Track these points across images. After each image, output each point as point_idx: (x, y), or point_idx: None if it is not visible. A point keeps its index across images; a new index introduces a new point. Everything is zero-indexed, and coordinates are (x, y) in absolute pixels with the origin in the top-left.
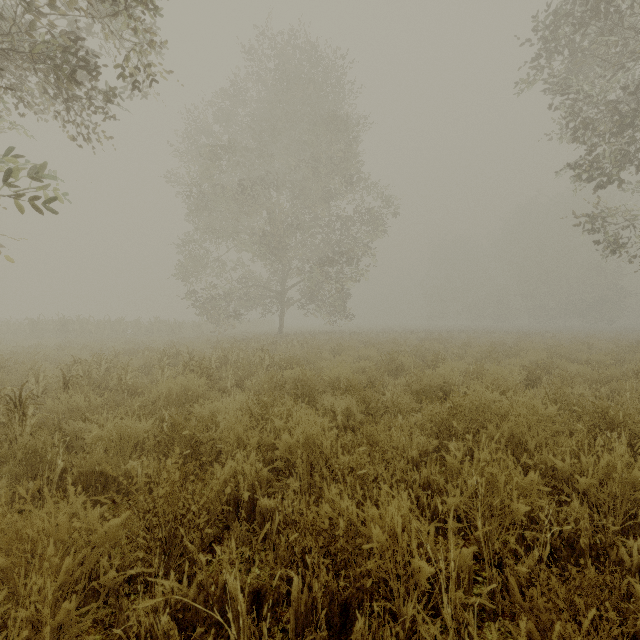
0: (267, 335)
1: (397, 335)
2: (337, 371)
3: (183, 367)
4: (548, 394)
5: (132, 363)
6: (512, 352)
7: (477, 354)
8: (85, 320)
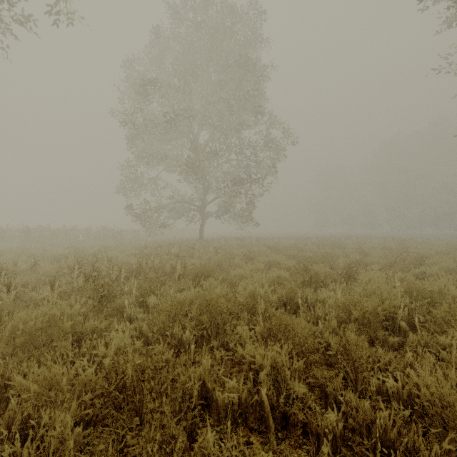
0: (189, 241)
1: (295, 240)
2: (253, 289)
3: (83, 280)
4: None
5: (46, 271)
6: (411, 258)
7: (382, 261)
8: (44, 228)
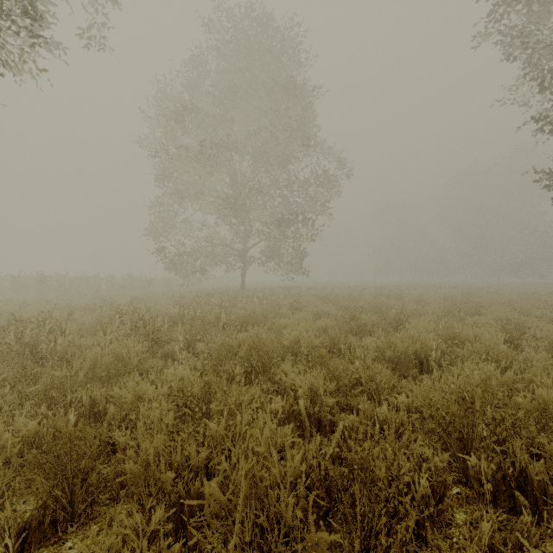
0: (229, 290)
1: (350, 290)
2: (297, 333)
3: (130, 327)
4: (546, 363)
5: (85, 321)
6: (470, 308)
7: (437, 311)
8: (62, 276)
